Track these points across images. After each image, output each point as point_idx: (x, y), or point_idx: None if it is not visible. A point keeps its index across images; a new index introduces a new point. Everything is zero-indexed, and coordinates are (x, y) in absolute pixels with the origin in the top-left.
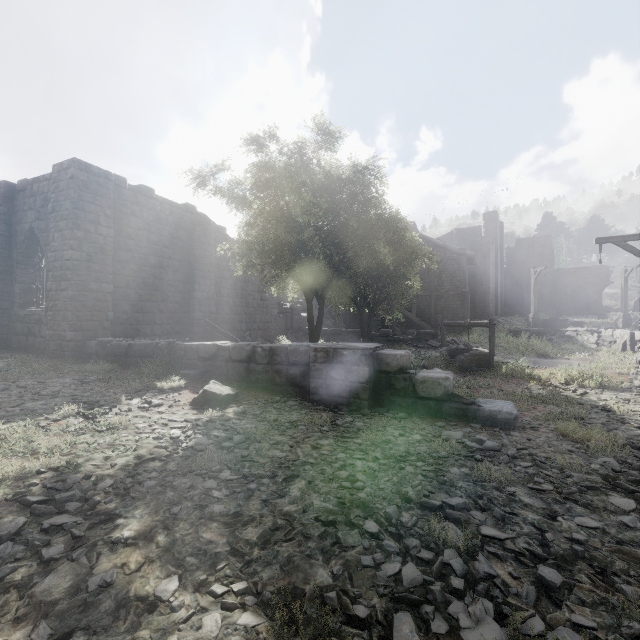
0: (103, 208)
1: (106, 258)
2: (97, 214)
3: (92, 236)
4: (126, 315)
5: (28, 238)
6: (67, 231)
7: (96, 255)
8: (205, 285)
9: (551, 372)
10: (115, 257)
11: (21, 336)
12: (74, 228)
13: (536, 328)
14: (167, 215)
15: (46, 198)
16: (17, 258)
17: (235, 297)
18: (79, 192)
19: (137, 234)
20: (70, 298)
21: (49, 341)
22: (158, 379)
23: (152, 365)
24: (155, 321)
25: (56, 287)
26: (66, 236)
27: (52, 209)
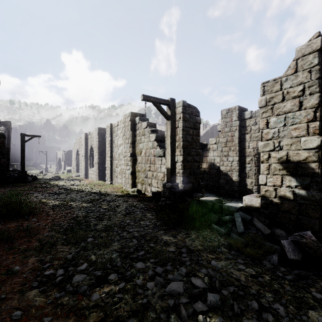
0: None
1: None
2: None
3: None
4: None
5: None
6: None
7: None
8: None
9: (32, 172)
10: None
11: None
12: None
13: (34, 165)
14: None
15: None
16: None
17: None
18: None
19: None
20: None
21: None
22: None
23: None
24: None
25: None
26: None
27: None
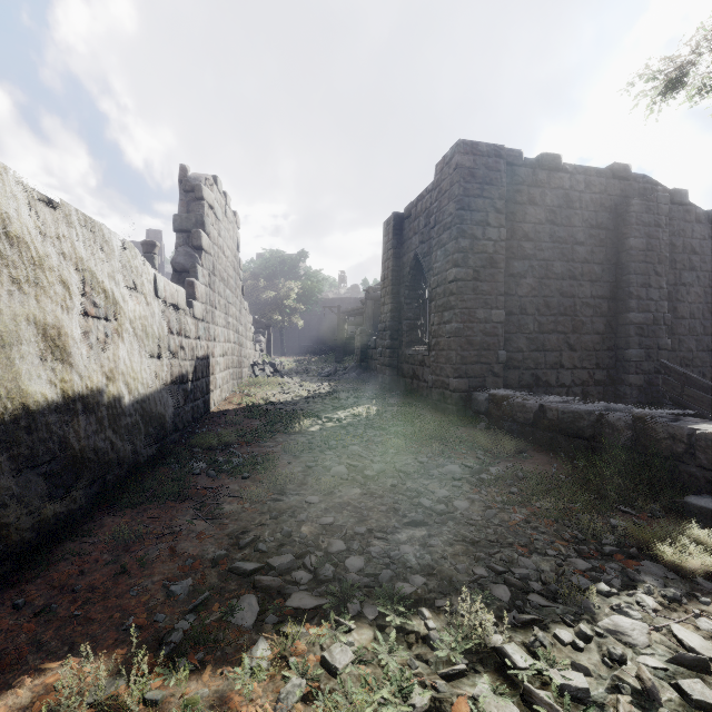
0: (492, 201)
1: (496, 272)
2: (485, 211)
3: (479, 244)
4: (520, 355)
5: (413, 268)
6: (450, 243)
7: (483, 270)
8: (648, 299)
9: None
10: (506, 270)
11: (407, 378)
12: (458, 236)
13: None
14: (580, 192)
15: (428, 214)
16: (404, 293)
17: (705, 318)
18: (464, 185)
19: (536, 231)
20: (454, 333)
21: (431, 388)
22: (625, 504)
23: (610, 469)
24: (562, 363)
25: (438, 320)
26: (449, 250)
27: (434, 222)
